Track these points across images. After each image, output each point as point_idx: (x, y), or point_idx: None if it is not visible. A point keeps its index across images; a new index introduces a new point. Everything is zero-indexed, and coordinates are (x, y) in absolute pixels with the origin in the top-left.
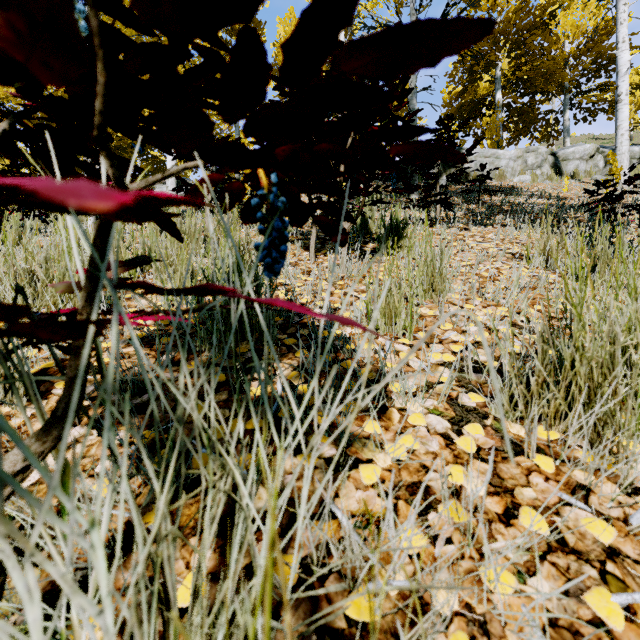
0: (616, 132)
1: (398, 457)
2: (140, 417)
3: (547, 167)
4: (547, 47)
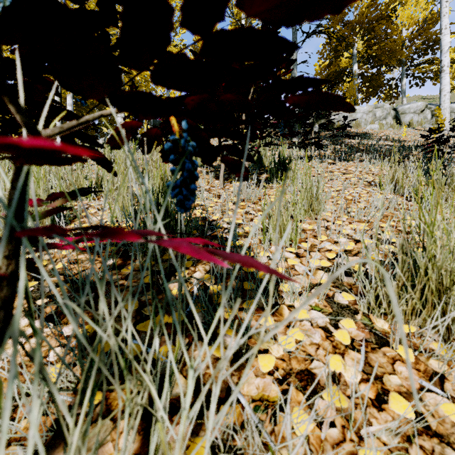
0: (440, 93)
1: (289, 349)
2: (86, 312)
3: (390, 118)
4: (390, 33)
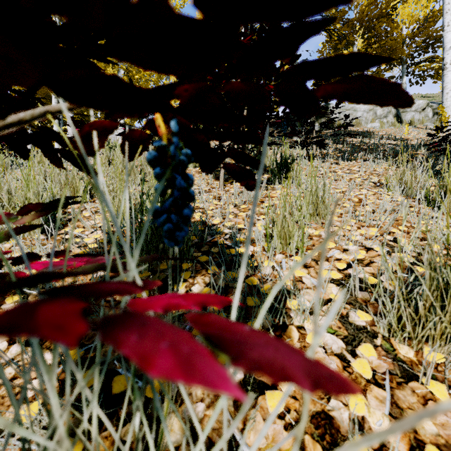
0: (443, 91)
1: None
2: None
3: (391, 117)
4: (390, 31)
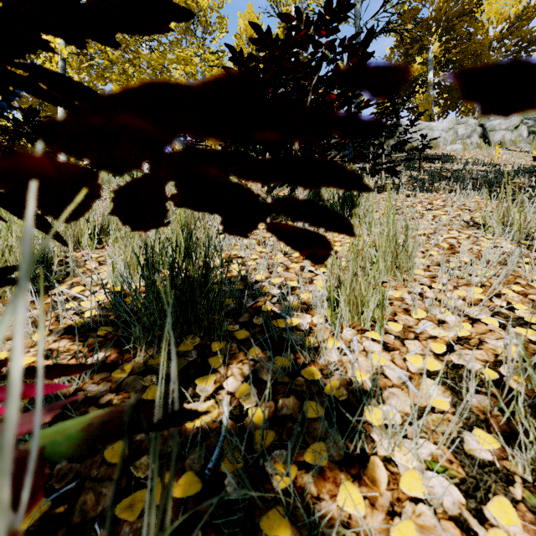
0: None
1: None
2: None
3: (476, 137)
4: (474, 32)
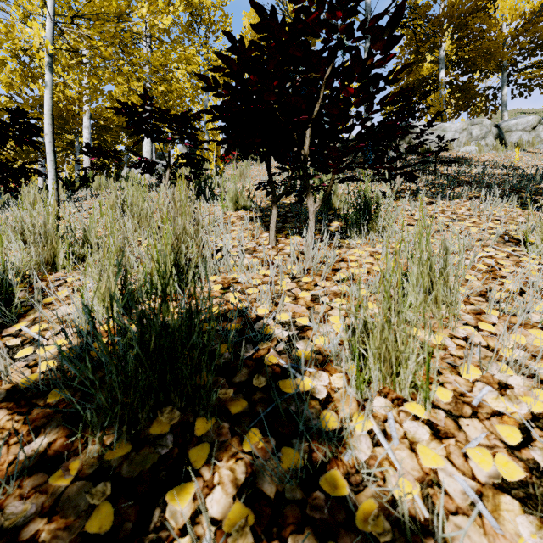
0: None
1: None
2: None
3: (491, 138)
4: (488, 28)
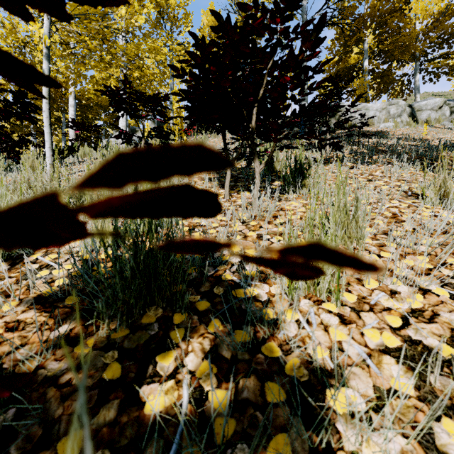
0: None
1: None
2: None
3: (405, 116)
4: (403, 26)
